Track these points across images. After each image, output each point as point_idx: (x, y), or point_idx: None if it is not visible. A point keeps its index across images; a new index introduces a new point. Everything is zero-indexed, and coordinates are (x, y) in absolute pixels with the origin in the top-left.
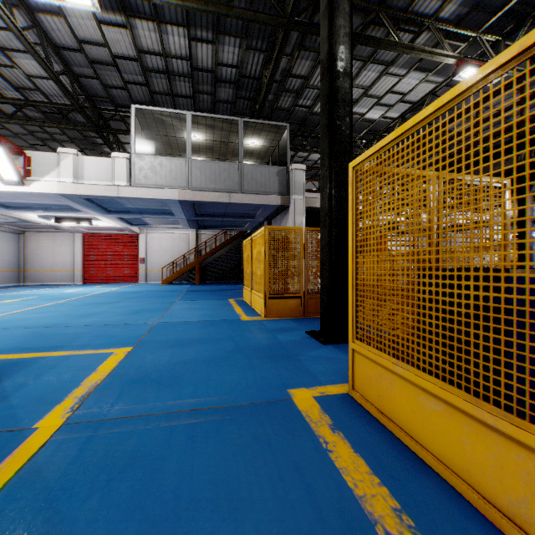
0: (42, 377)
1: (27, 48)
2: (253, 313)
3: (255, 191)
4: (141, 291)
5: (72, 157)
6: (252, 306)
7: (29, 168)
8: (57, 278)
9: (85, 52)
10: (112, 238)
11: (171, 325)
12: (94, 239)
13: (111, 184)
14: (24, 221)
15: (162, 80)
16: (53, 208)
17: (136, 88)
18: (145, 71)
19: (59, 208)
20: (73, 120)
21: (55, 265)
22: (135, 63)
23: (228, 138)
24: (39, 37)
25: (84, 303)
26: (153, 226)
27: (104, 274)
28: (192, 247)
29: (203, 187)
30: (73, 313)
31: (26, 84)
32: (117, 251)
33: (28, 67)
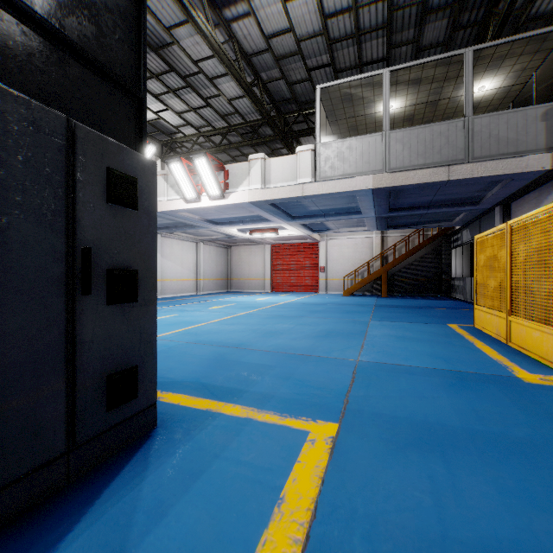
0: (194, 486)
1: (224, 62)
2: (530, 362)
3: (495, 155)
4: (324, 303)
5: (260, 162)
6: (513, 345)
7: (227, 181)
8: (252, 286)
9: (272, 49)
10: (295, 248)
11: (385, 372)
12: (279, 249)
13: (296, 183)
14: (229, 237)
15: (349, 49)
16: (247, 220)
17: (320, 73)
18: (330, 44)
19: (252, 220)
20: (263, 136)
21: (251, 274)
22: (319, 40)
23: (439, 93)
24: (234, 49)
25: (270, 314)
26: (334, 231)
27: (288, 283)
28: (376, 253)
29: (406, 166)
30: (260, 329)
31: (228, 110)
32: (299, 260)
33: (228, 91)
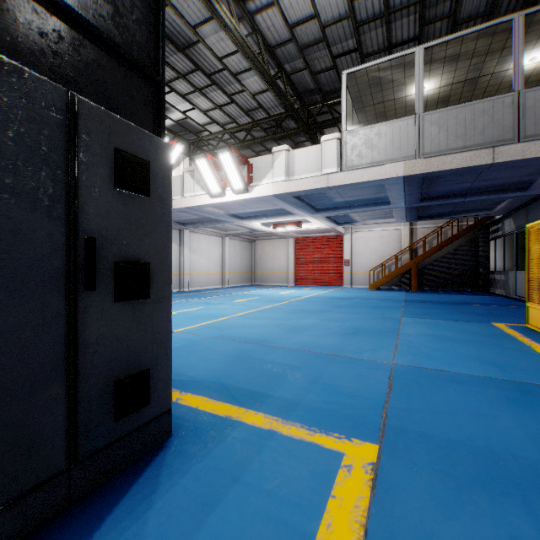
0: (207, 521)
1: (248, 55)
2: None
3: None
4: (349, 297)
5: (284, 154)
6: None
7: (251, 175)
8: (275, 280)
9: (295, 39)
10: (318, 241)
11: (427, 379)
12: (303, 243)
13: (320, 174)
14: (253, 231)
15: (377, 31)
16: (270, 214)
17: (345, 60)
18: (357, 28)
19: (275, 213)
20: (287, 129)
21: (274, 268)
22: (345, 24)
23: (480, 69)
24: (258, 42)
25: (294, 308)
26: (360, 224)
27: (311, 277)
28: (405, 246)
29: (442, 150)
30: (284, 324)
31: (252, 106)
32: (323, 253)
33: (252, 86)
